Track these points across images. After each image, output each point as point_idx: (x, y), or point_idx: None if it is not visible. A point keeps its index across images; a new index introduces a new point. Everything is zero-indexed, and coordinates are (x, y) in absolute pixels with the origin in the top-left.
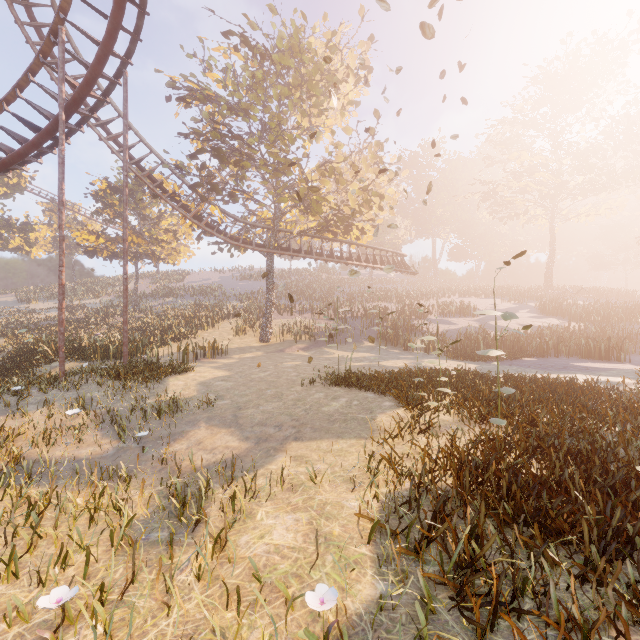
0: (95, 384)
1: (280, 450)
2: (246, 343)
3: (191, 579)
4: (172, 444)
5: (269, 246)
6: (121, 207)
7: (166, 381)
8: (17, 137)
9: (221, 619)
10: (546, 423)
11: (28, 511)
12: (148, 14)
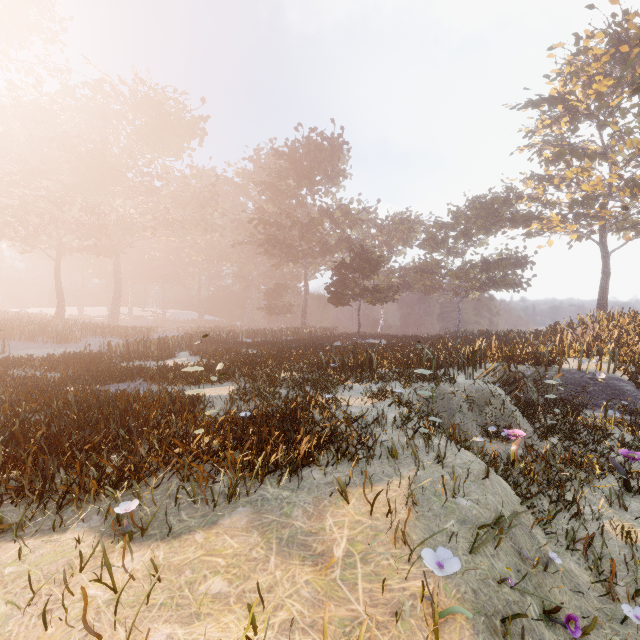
0: None
1: None
2: None
3: None
4: None
5: None
6: None
7: None
8: None
9: (54, 634)
10: None
11: None
12: None
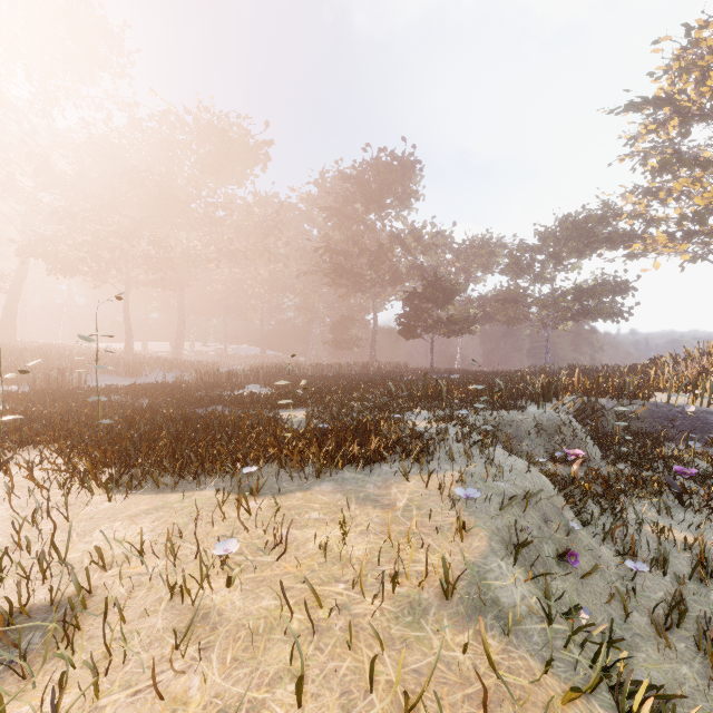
0: None
1: None
2: None
3: (165, 561)
4: None
5: None
6: None
7: None
8: None
9: (219, 530)
10: (83, 428)
11: None
12: None
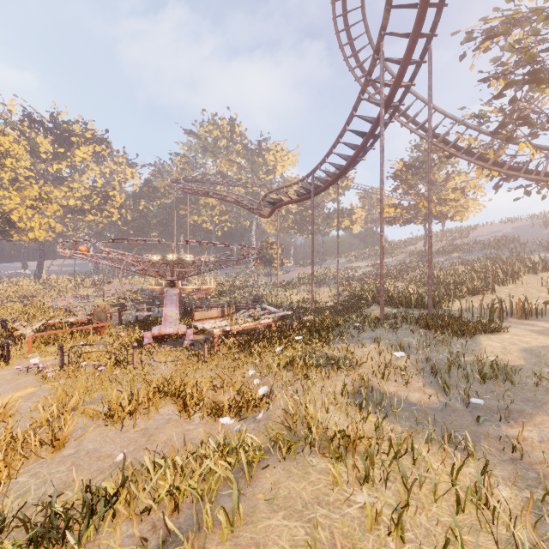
0: (407, 330)
1: None
2: None
3: None
4: (512, 424)
5: None
6: (413, 179)
7: (476, 339)
8: (352, 146)
9: None
10: None
11: (389, 449)
12: None
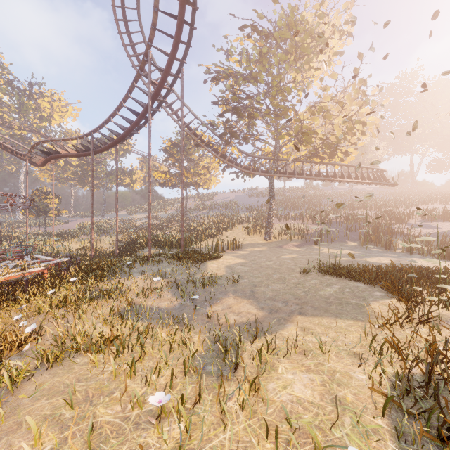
0: (167, 263)
1: (288, 320)
2: (254, 240)
3: (236, 407)
4: (212, 306)
5: (271, 171)
6: (178, 155)
7: (206, 264)
8: (128, 120)
9: (262, 447)
10: None
11: (138, 336)
12: (195, 28)
